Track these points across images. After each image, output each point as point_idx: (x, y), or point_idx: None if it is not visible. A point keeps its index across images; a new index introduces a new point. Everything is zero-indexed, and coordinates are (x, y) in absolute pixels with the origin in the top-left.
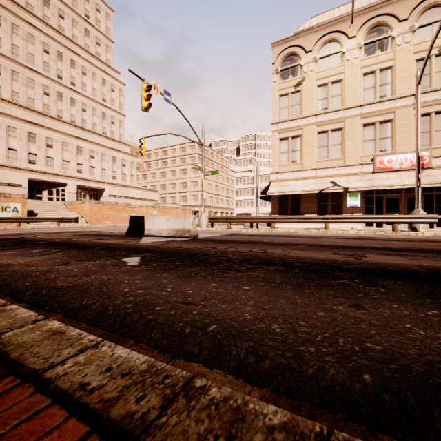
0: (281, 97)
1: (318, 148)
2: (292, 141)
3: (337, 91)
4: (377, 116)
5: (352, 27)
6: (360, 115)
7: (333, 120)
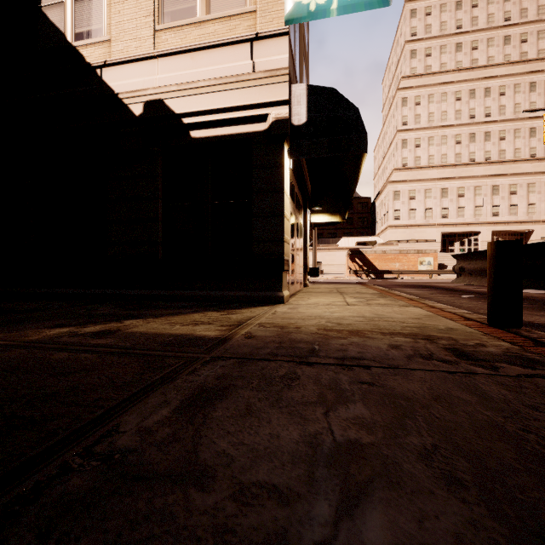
0: None
1: None
2: None
3: None
4: None
5: None
6: None
7: None
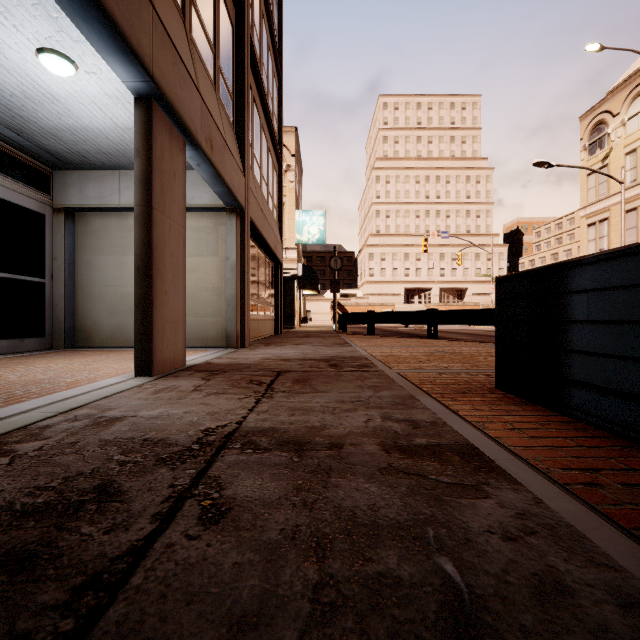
0: (588, 176)
1: (626, 231)
2: (599, 226)
3: None
4: None
5: None
6: None
7: None
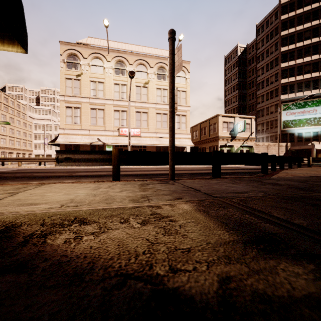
0: (67, 79)
1: (91, 118)
2: (74, 110)
3: (101, 88)
4: (120, 107)
5: (109, 56)
6: (112, 104)
7: (99, 104)
